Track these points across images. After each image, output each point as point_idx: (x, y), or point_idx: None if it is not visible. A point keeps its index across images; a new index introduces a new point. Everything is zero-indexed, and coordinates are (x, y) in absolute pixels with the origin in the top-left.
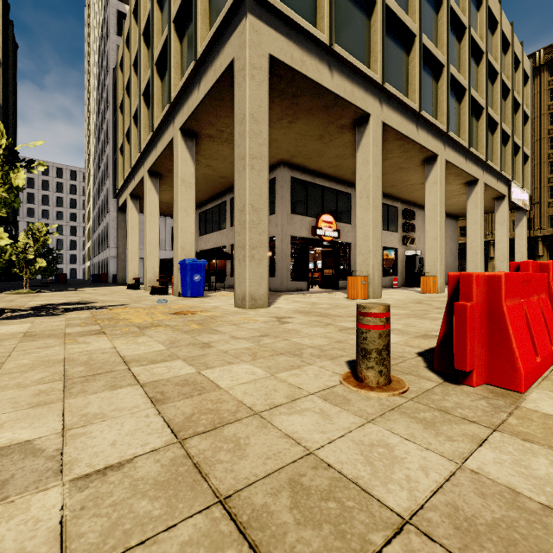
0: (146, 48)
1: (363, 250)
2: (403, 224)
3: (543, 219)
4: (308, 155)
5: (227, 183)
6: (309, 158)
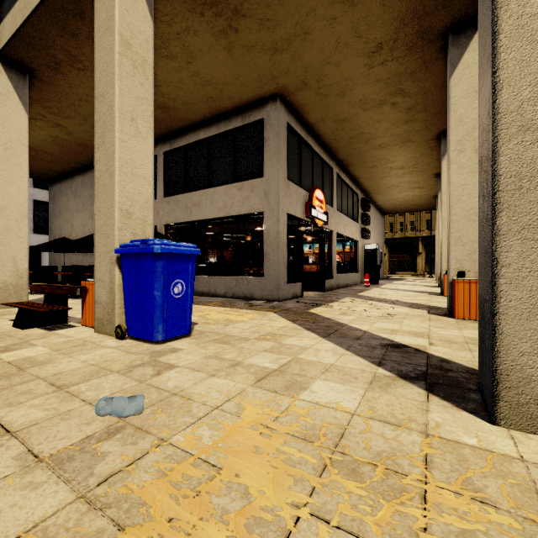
0: None
1: (466, 236)
2: (362, 214)
3: (422, 223)
4: (326, 87)
5: (165, 123)
6: (323, 96)
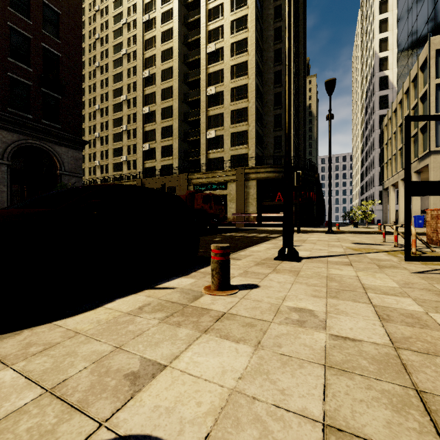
0: (399, 131)
1: None
2: None
3: None
4: None
5: None
6: None
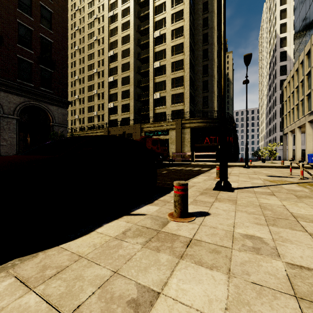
0: (296, 92)
1: None
2: None
3: None
4: None
5: None
6: None
